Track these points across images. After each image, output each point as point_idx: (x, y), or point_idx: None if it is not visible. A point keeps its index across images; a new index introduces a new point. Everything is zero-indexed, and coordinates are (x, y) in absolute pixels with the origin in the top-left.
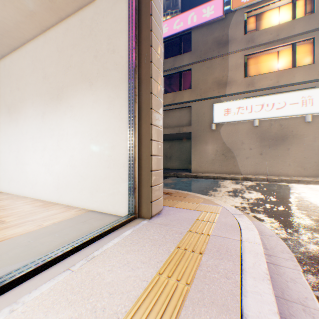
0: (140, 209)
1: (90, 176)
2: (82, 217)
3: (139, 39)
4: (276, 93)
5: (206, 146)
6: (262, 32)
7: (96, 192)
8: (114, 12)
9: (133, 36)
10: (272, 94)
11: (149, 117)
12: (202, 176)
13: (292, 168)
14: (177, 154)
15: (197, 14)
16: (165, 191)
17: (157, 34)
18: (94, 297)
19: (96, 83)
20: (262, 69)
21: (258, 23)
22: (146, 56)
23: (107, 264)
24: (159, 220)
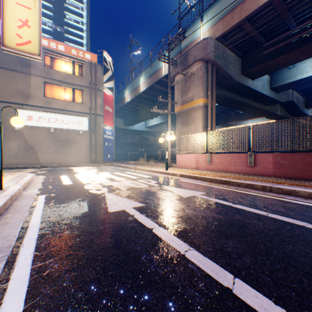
0: None
1: None
2: None
3: None
4: (66, 114)
5: (9, 143)
6: (57, 72)
7: None
8: None
9: None
10: (63, 114)
11: None
12: (5, 167)
13: (74, 159)
14: None
15: None
16: None
17: None
18: None
19: None
20: (58, 95)
21: (55, 63)
22: None
23: None
24: None
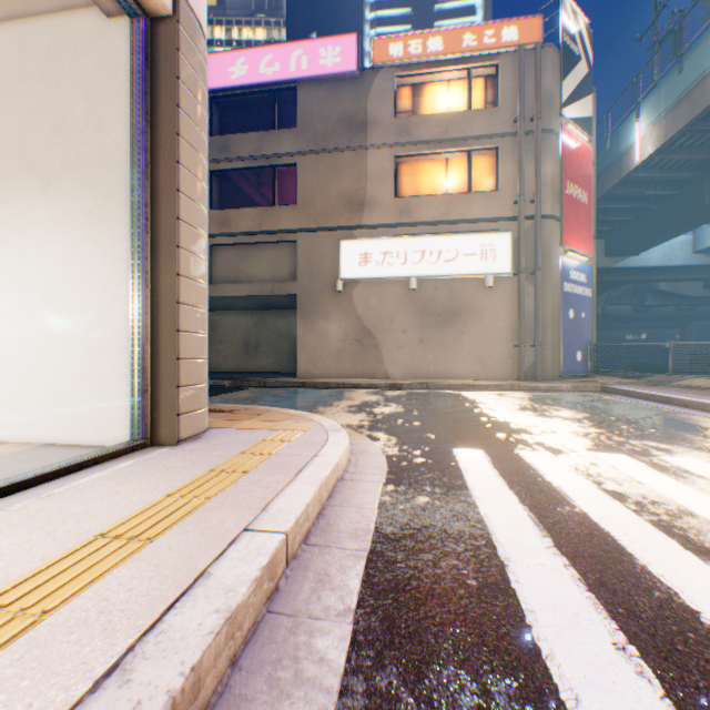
0: (157, 430)
1: (46, 374)
2: (25, 454)
3: (155, 116)
4: (445, 233)
5: (326, 325)
6: (424, 121)
7: (59, 405)
8: (103, 51)
9: (142, 109)
10: (438, 235)
11: (174, 261)
12: (316, 383)
13: (468, 365)
14: (271, 341)
15: (309, 54)
16: (225, 408)
17: (193, 111)
18: (53, 525)
19: (59, 182)
20: (425, 187)
21: (418, 101)
22: (169, 149)
23: (80, 498)
24: (194, 446)
